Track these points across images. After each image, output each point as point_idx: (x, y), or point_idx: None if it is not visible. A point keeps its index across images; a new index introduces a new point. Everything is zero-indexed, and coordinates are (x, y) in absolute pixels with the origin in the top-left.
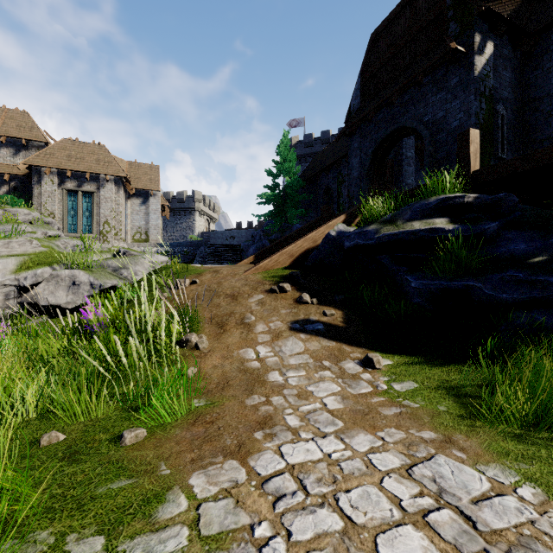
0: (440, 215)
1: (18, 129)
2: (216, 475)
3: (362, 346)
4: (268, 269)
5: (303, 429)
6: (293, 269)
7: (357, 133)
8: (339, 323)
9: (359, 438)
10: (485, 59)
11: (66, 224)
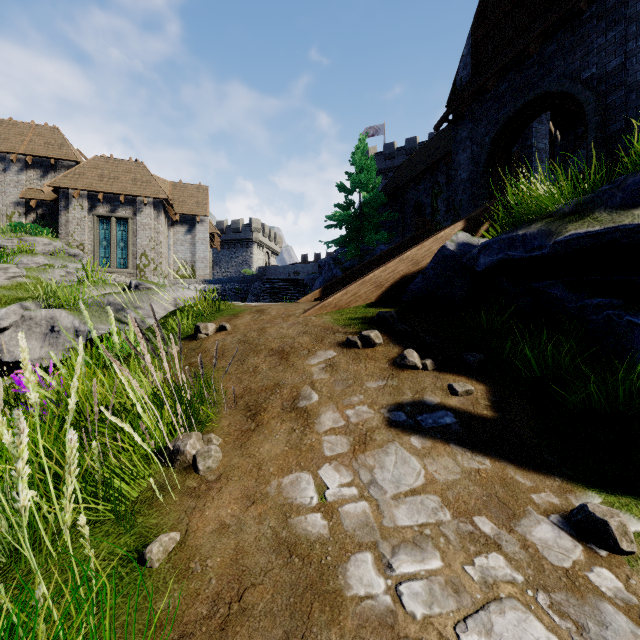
0: None
1: (46, 147)
2: None
3: (550, 469)
4: (341, 307)
5: None
6: (382, 306)
7: (466, 117)
8: (484, 411)
9: None
10: None
11: (97, 257)
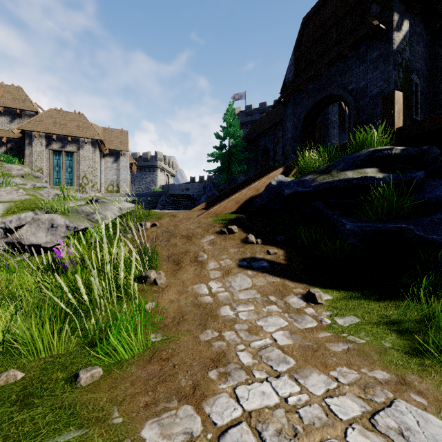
0: (370, 165)
1: (14, 101)
2: (170, 425)
3: (303, 281)
4: (218, 213)
5: (256, 368)
6: (239, 213)
7: (291, 101)
8: (281, 261)
9: (313, 378)
10: (402, 35)
11: (52, 178)
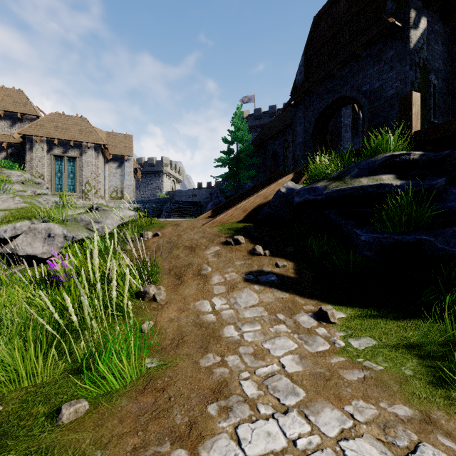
0: (386, 172)
1: (14, 104)
2: None
3: (314, 297)
4: (223, 222)
5: (262, 401)
6: (246, 222)
7: (301, 104)
8: (291, 274)
9: (326, 415)
10: (419, 33)
11: (53, 184)
